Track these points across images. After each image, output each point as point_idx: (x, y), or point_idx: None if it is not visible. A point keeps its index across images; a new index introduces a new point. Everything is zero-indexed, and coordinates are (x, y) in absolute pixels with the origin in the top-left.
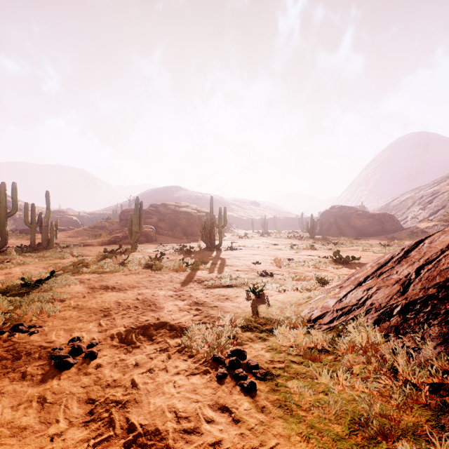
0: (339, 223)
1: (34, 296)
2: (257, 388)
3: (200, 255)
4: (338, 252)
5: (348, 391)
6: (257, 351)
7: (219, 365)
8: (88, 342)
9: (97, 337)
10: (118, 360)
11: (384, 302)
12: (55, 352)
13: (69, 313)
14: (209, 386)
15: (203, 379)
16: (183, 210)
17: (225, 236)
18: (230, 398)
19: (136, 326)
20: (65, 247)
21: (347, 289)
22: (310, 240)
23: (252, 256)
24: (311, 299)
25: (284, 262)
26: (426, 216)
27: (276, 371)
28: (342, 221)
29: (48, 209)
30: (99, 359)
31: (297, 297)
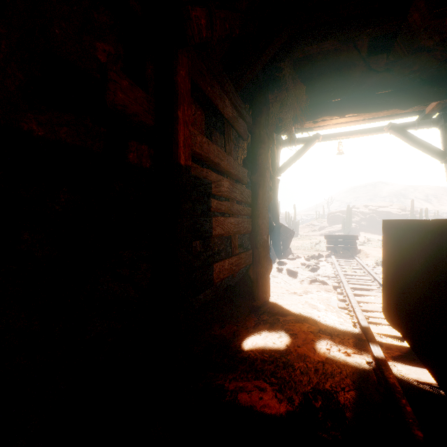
0: None
1: None
2: None
3: None
4: None
5: None
6: None
7: None
8: None
9: None
10: None
11: None
12: None
13: None
14: None
15: None
16: (385, 210)
17: None
18: None
19: None
20: (302, 235)
21: None
22: None
23: None
24: None
25: None
26: None
27: None
28: None
29: (294, 214)
30: None
31: None
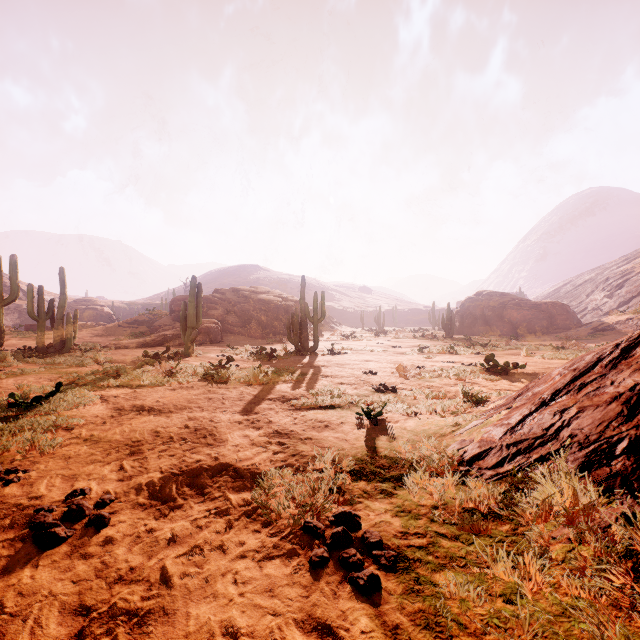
0: (488, 316)
1: (25, 422)
2: (383, 586)
3: (287, 362)
4: (492, 357)
5: (548, 594)
6: (379, 514)
7: (314, 541)
8: (98, 498)
9: (115, 488)
10: (144, 530)
11: (594, 432)
12: (39, 516)
13: (76, 450)
14: (296, 582)
15: (287, 567)
16: (262, 298)
17: (323, 336)
18: (334, 606)
19: (180, 471)
20: (88, 350)
21: (523, 411)
22: (447, 341)
23: (363, 363)
24: (461, 428)
25: (412, 370)
26: (614, 307)
27: (413, 553)
28: (492, 313)
29: (62, 294)
30: (111, 529)
31: (436, 423)
